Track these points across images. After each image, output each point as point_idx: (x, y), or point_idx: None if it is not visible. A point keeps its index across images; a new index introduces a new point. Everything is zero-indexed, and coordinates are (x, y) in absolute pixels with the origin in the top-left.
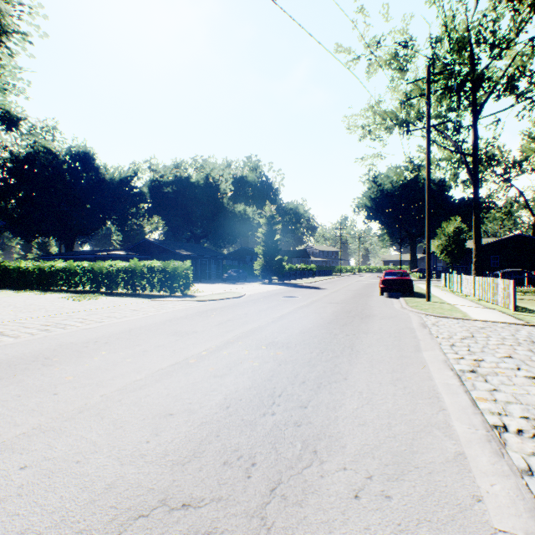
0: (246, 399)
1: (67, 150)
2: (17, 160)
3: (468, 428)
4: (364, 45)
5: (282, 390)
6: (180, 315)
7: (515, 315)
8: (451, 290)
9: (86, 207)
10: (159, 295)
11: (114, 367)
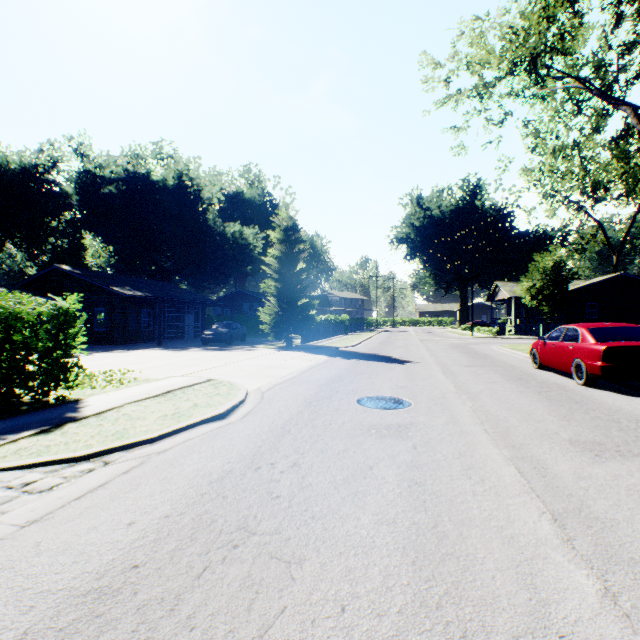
0: None
1: None
2: None
3: None
4: None
5: None
6: None
7: None
8: None
9: None
10: None
11: None
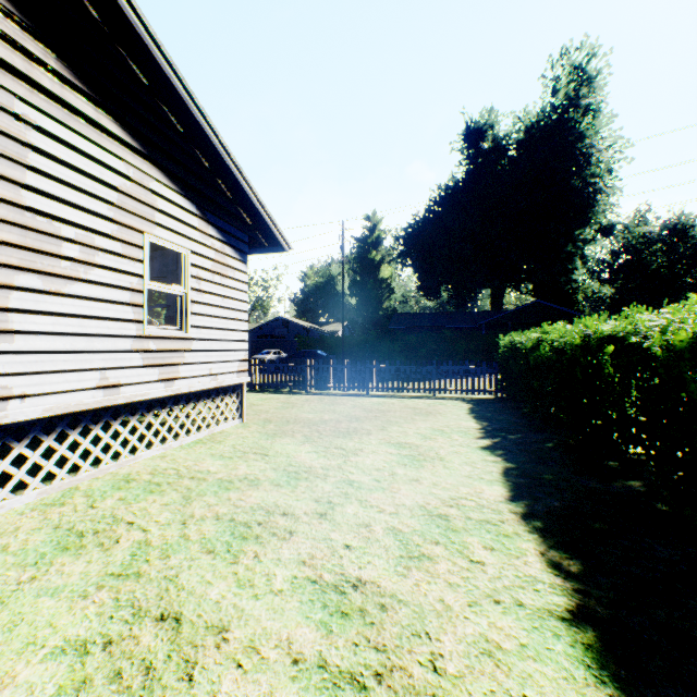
0: None
1: (658, 228)
2: (612, 254)
3: None
4: None
5: None
6: None
7: None
8: None
9: (682, 281)
10: None
11: None
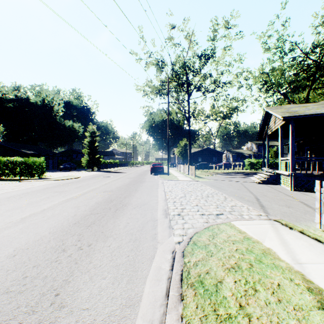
0: (103, 202)
1: None
2: None
3: (161, 199)
4: (144, 53)
5: (114, 199)
6: (51, 186)
7: (193, 178)
8: (180, 171)
9: None
10: (20, 179)
11: (41, 202)
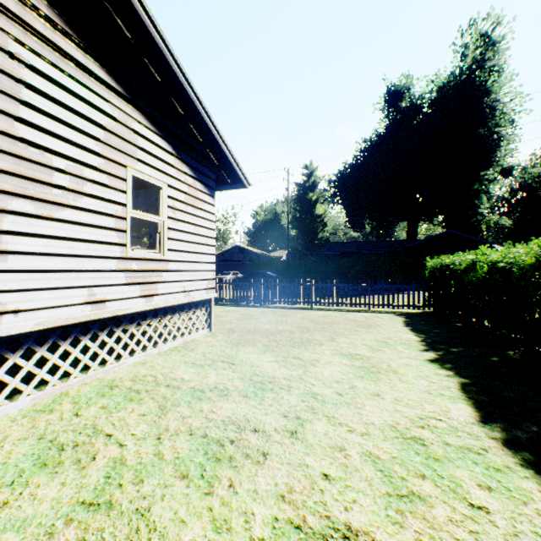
0: None
1: None
2: (510, 191)
3: None
4: None
5: None
6: None
7: None
8: None
9: None
10: None
11: None
